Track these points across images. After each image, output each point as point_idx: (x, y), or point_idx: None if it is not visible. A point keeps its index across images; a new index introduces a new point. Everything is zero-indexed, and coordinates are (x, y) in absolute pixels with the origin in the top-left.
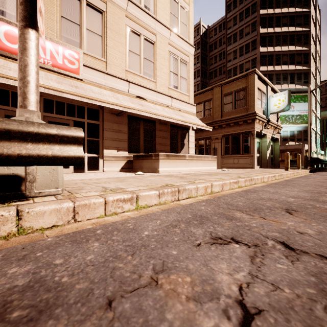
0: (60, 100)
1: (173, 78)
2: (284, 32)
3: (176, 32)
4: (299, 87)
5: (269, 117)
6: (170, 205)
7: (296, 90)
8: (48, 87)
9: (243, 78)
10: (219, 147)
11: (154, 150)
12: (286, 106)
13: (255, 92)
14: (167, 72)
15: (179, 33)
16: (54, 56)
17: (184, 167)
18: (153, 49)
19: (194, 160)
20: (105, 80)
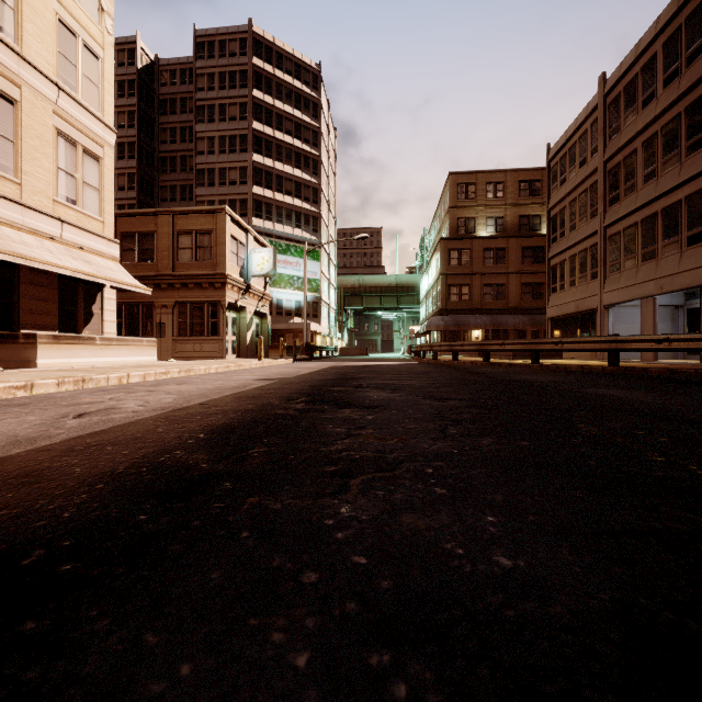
0: None
1: (66, 182)
2: (289, 144)
3: (73, 95)
4: (307, 236)
5: (251, 281)
6: None
7: (304, 240)
8: None
9: (210, 215)
10: (169, 322)
11: (16, 325)
12: (271, 269)
13: (227, 242)
14: (50, 168)
15: (81, 97)
16: None
17: (92, 357)
18: (14, 114)
19: (114, 345)
20: None
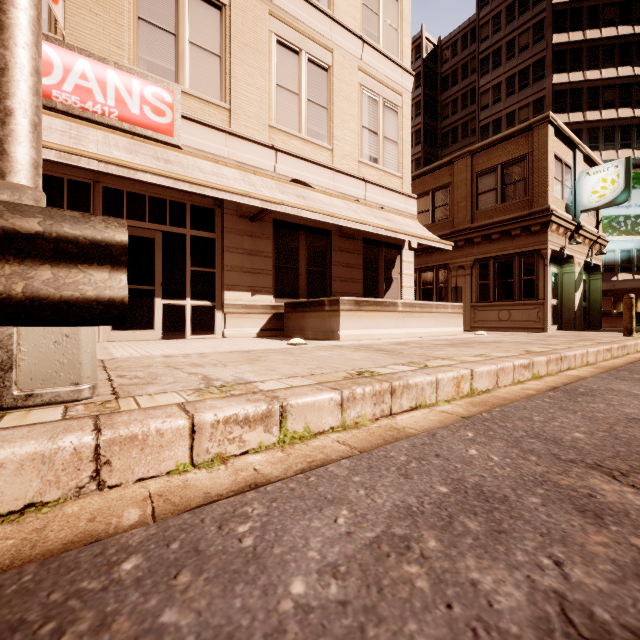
0: (136, 191)
1: (368, 141)
2: (608, 39)
3: (375, 45)
4: None
5: (580, 218)
6: (372, 432)
7: (635, 162)
8: (105, 159)
9: (522, 136)
10: (466, 285)
11: (329, 293)
12: (620, 192)
13: (550, 165)
14: (356, 128)
15: (381, 46)
16: (123, 100)
17: (393, 328)
18: (327, 81)
19: (416, 312)
20: (227, 147)
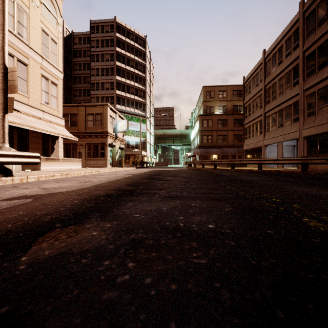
0: None
1: (45, 95)
2: (132, 72)
3: (47, 60)
4: (140, 113)
5: (117, 134)
6: None
7: (139, 114)
8: None
9: (101, 107)
10: (83, 152)
11: None
12: (126, 129)
13: (108, 118)
14: (39, 90)
15: (50, 60)
16: None
17: (58, 166)
18: (26, 70)
19: (66, 161)
20: None
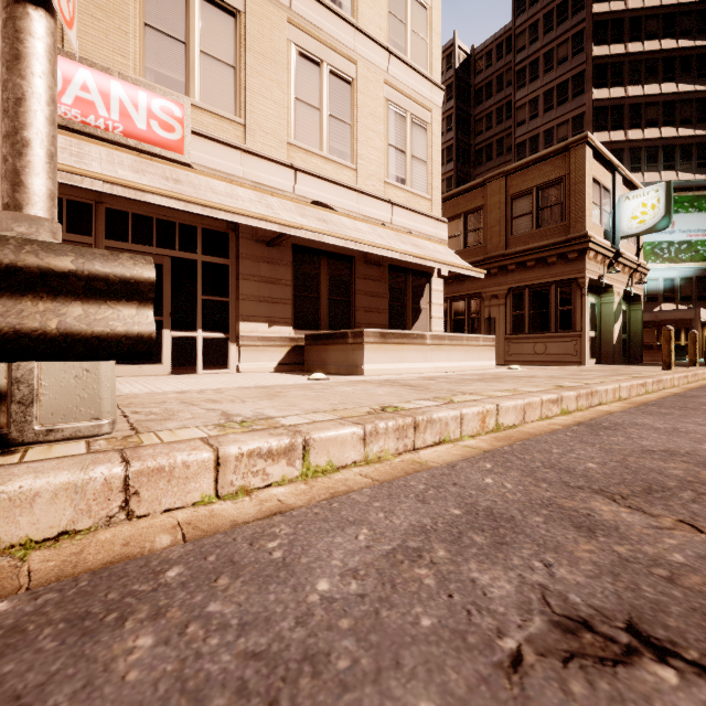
0: (142, 213)
1: (395, 160)
2: (651, 53)
3: (402, 57)
4: (687, 178)
5: (619, 245)
6: (395, 465)
7: (679, 185)
8: (110, 180)
9: (559, 157)
10: (500, 316)
11: (352, 324)
12: (661, 218)
13: (587, 188)
14: (381, 146)
15: (409, 58)
16: (128, 114)
17: (421, 362)
18: (350, 95)
19: (446, 345)
20: (242, 166)
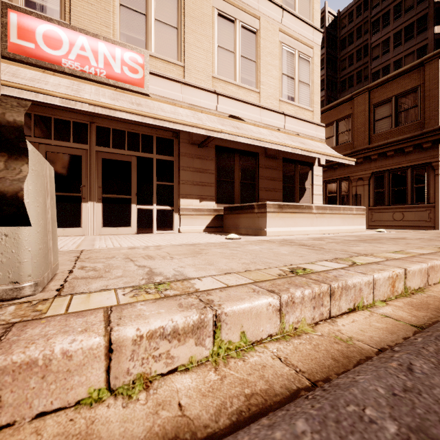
0: (119, 128)
1: (287, 84)
2: None
3: (292, 11)
4: None
5: None
6: (316, 343)
7: None
8: (93, 103)
9: (414, 72)
10: (365, 193)
11: (257, 200)
12: None
13: (439, 92)
14: (277, 75)
15: (297, 12)
16: (109, 63)
17: (308, 226)
18: (255, 41)
19: (327, 214)
20: (182, 93)
